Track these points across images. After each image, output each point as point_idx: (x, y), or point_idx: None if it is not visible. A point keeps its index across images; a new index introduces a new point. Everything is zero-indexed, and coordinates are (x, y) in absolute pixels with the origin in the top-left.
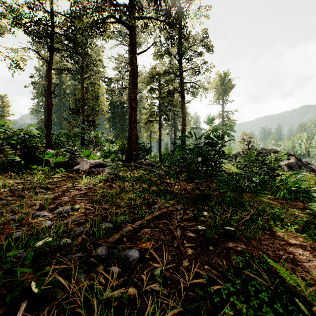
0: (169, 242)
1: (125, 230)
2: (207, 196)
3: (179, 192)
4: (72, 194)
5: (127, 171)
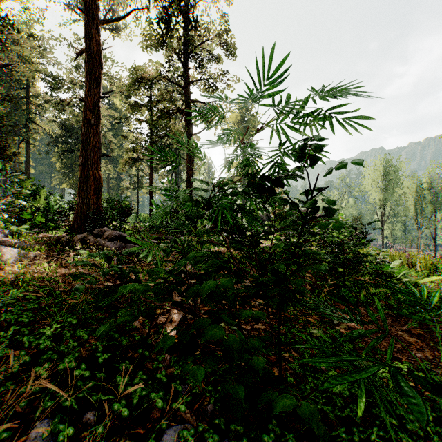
0: None
1: None
2: None
3: None
4: None
5: (57, 254)
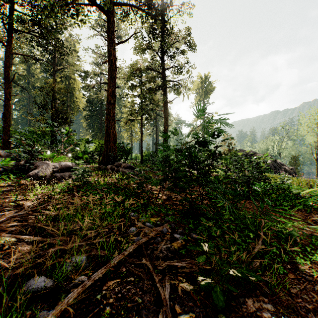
0: (151, 314)
1: (68, 299)
2: (200, 211)
3: (164, 203)
4: (2, 217)
5: (102, 175)
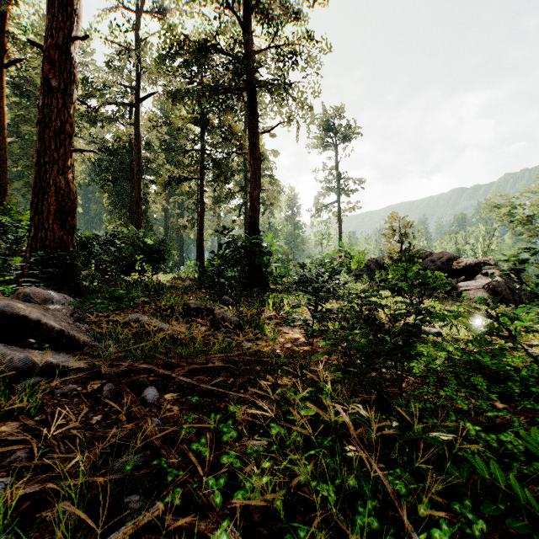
0: None
1: None
2: None
3: None
4: None
5: None
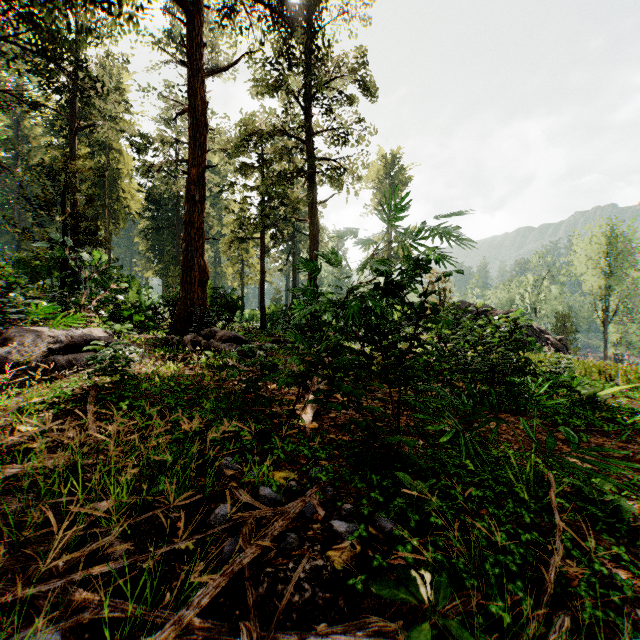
0: None
1: None
2: (396, 452)
3: (307, 428)
4: None
5: (171, 356)
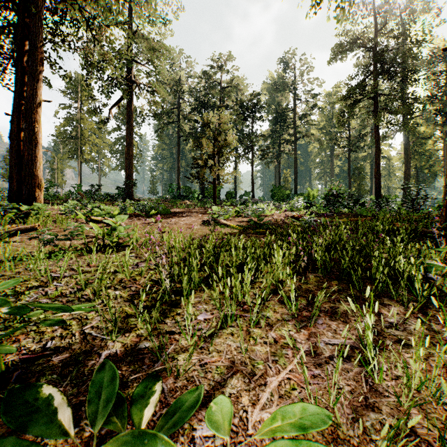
0: None
1: None
2: None
3: None
4: None
5: None
